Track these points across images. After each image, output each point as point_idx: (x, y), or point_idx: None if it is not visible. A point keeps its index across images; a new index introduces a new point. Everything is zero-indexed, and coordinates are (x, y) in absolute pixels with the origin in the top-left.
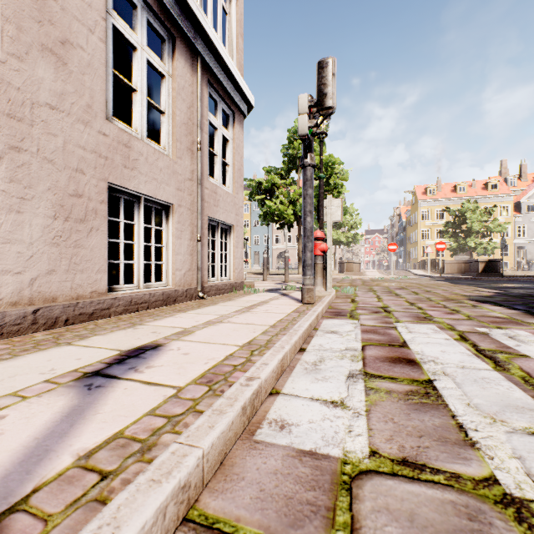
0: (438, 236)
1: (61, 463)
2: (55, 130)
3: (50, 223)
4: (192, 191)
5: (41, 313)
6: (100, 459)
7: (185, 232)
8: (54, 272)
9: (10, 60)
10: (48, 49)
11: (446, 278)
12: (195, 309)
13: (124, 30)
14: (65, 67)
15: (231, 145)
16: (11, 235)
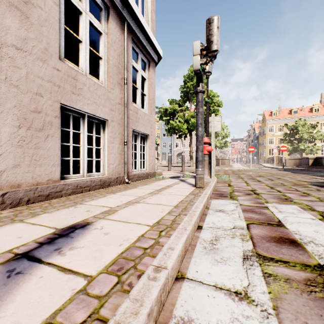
0: (279, 142)
1: None
2: (19, 64)
3: (16, 131)
4: (121, 111)
5: (8, 196)
6: None
7: (116, 139)
8: (19, 166)
9: None
10: (14, 6)
11: (287, 169)
12: (122, 191)
13: None
14: (27, 20)
15: (147, 82)
16: None
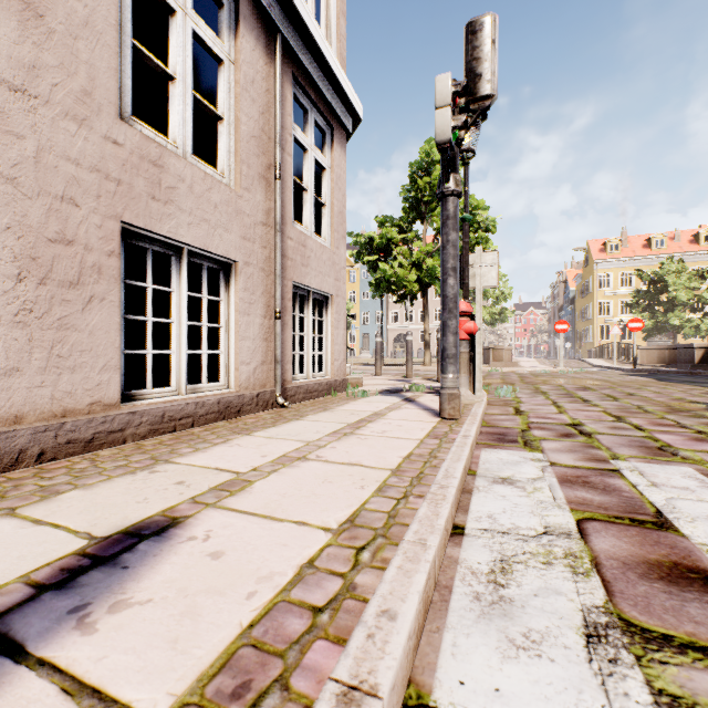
0: (623, 311)
1: None
2: (20, 127)
3: (10, 287)
4: (267, 242)
5: None
6: None
7: (256, 304)
8: (18, 372)
9: None
10: None
11: (645, 371)
12: (268, 427)
13: None
14: (40, 21)
15: (328, 176)
16: None
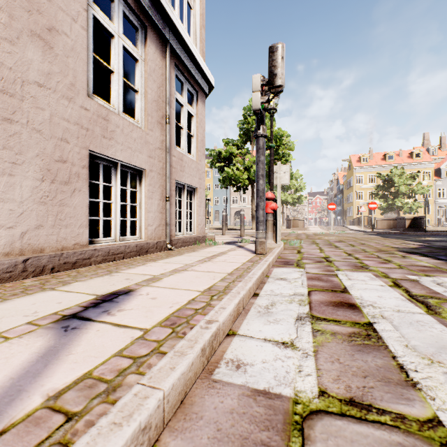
0: (370, 197)
1: (31, 404)
2: (43, 105)
3: (38, 184)
4: (161, 158)
5: (30, 262)
6: (68, 400)
7: (156, 193)
8: (42, 227)
9: (3, 43)
10: (37, 35)
11: (378, 232)
12: (164, 258)
13: (103, 20)
14: (51, 50)
15: (195, 120)
16: (4, 195)
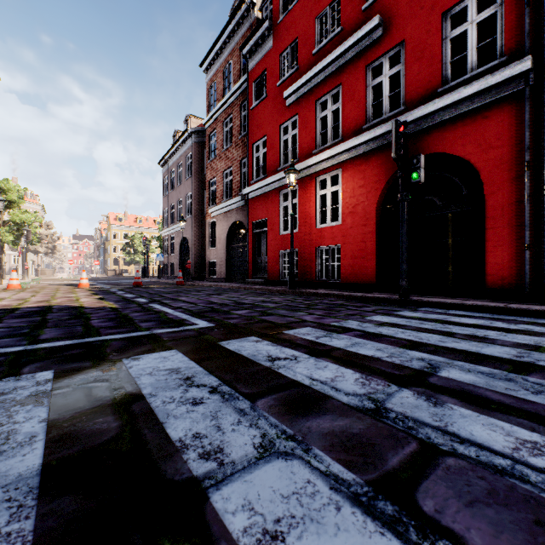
0: None
1: None
2: None
3: None
4: None
5: None
6: None
7: None
8: None
9: None
10: None
11: (98, 277)
12: None
13: None
14: None
15: None
16: None
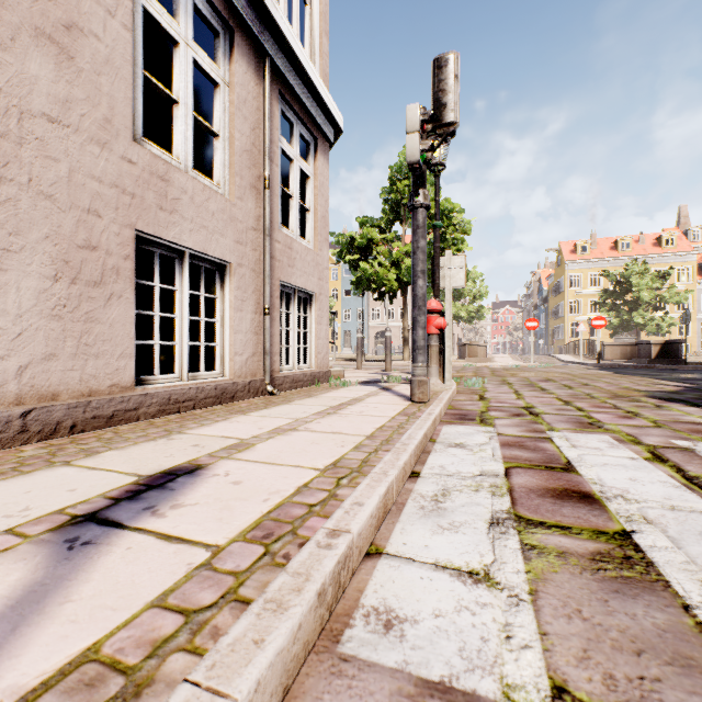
0: (592, 309)
1: None
2: (56, 153)
3: (48, 286)
4: (257, 245)
5: (34, 416)
6: None
7: (248, 302)
8: (55, 357)
9: None
10: (46, 35)
11: (607, 366)
12: (260, 409)
13: (160, 16)
14: (71, 62)
15: (312, 184)
16: None
